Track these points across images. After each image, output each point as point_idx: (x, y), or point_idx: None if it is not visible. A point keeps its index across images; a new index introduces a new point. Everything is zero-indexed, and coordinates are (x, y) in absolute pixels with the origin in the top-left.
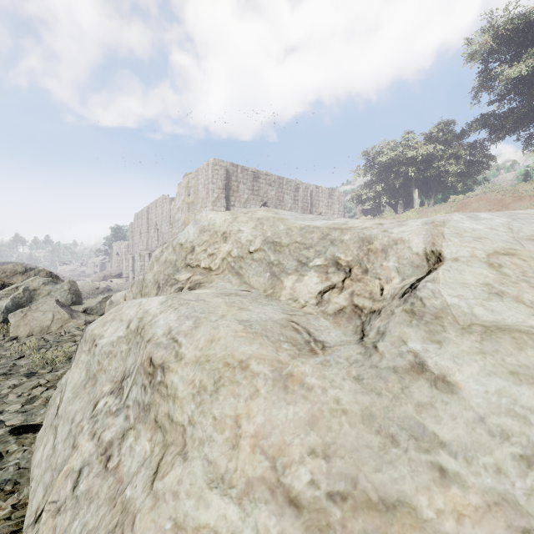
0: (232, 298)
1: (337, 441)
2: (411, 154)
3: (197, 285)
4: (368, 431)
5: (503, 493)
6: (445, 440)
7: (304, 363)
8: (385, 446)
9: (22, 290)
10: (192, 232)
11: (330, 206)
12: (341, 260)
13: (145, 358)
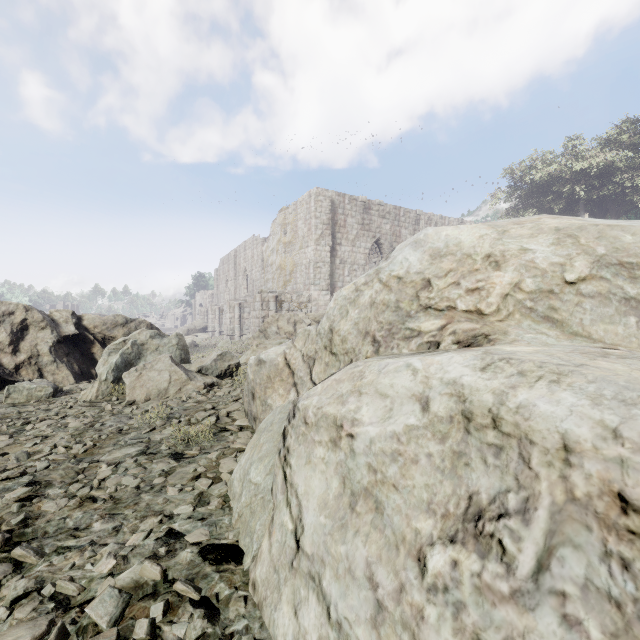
0: (626, 362)
1: None
2: (580, 167)
3: (480, 338)
4: None
5: None
6: None
7: None
8: None
9: (131, 345)
10: (414, 258)
11: None
12: None
13: (590, 490)
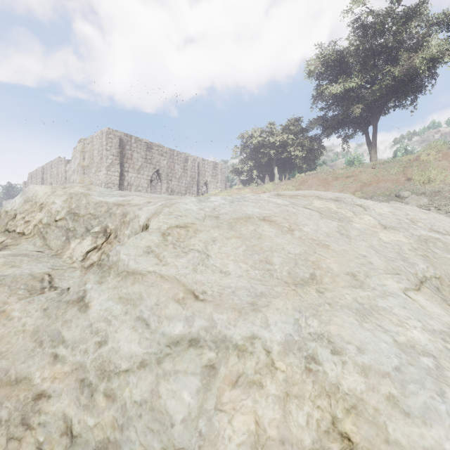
0: (17, 258)
1: (10, 350)
2: (272, 140)
3: (3, 248)
4: (31, 341)
5: (82, 363)
6: (66, 339)
7: (18, 302)
8: (34, 348)
9: None
10: (18, 201)
11: (215, 176)
12: (108, 228)
13: None
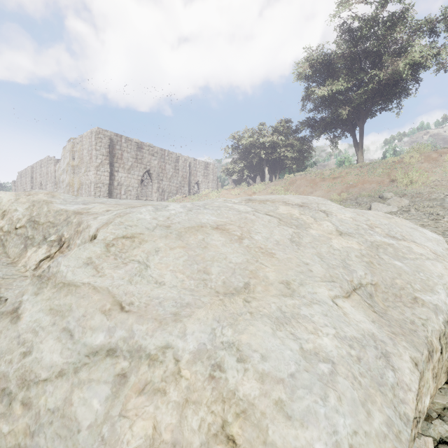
0: None
1: None
2: (262, 141)
3: None
4: None
5: (6, 373)
6: None
7: None
8: None
9: None
10: None
11: (206, 176)
12: (64, 237)
13: None
